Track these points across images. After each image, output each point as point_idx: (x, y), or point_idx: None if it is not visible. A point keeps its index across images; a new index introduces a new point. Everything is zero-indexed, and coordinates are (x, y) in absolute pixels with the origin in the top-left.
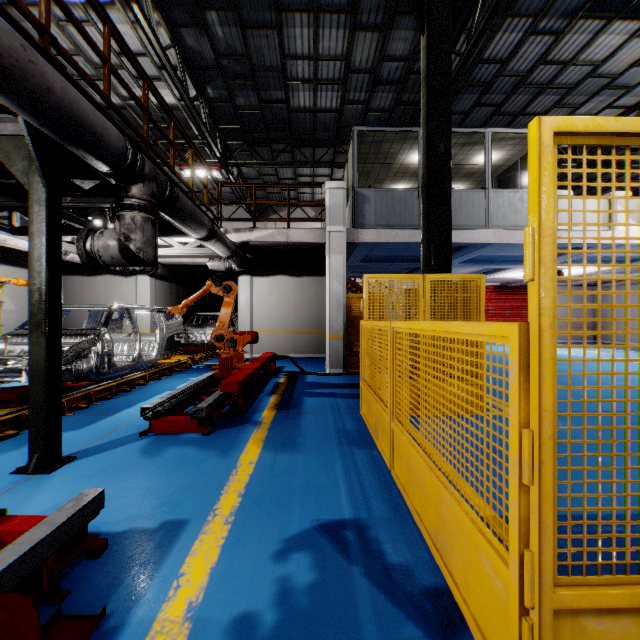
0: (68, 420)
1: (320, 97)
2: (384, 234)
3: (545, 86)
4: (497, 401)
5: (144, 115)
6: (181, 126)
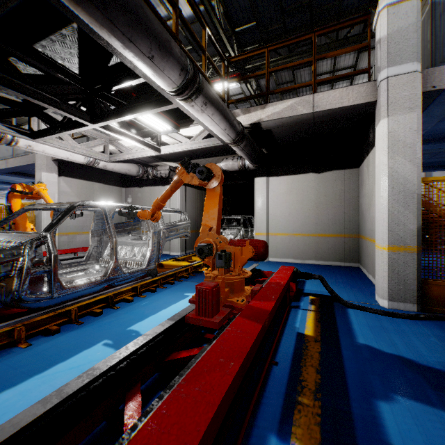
0: None
1: None
2: None
3: None
4: None
5: None
6: None
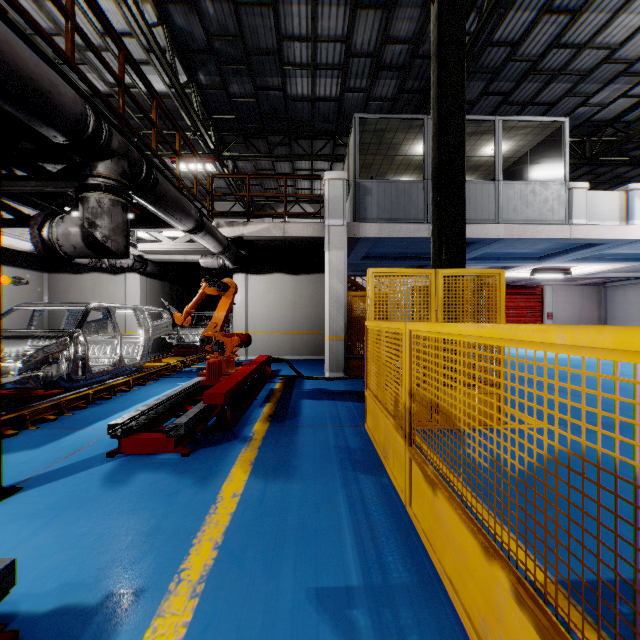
0: (29, 436)
1: (319, 84)
2: (387, 228)
3: (557, 72)
4: (634, 467)
5: (119, 88)
6: (165, 106)
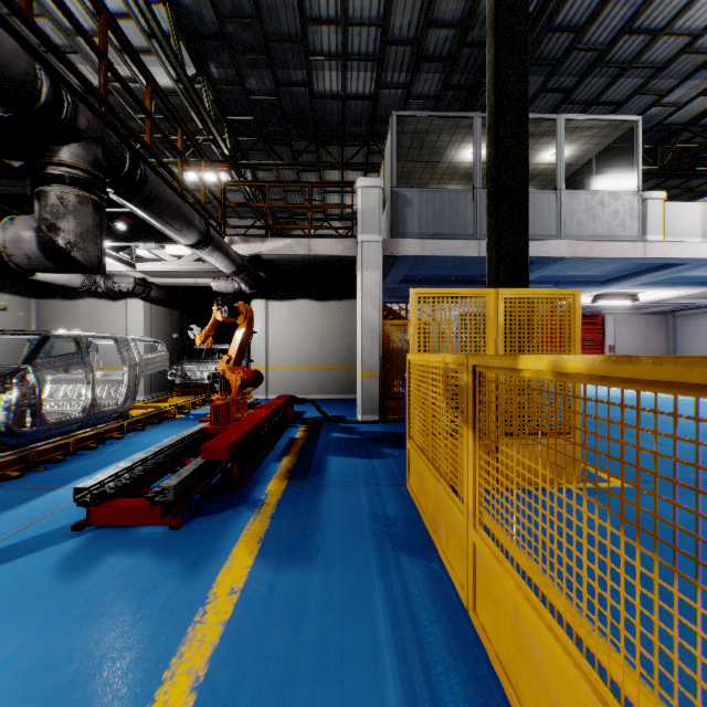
0: None
1: (350, 79)
2: (430, 246)
3: (628, 65)
4: None
5: (100, 63)
6: (163, 93)
